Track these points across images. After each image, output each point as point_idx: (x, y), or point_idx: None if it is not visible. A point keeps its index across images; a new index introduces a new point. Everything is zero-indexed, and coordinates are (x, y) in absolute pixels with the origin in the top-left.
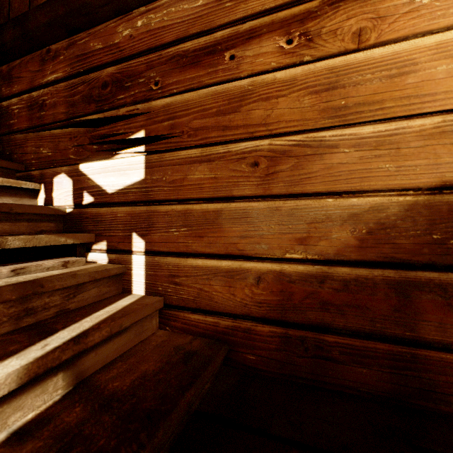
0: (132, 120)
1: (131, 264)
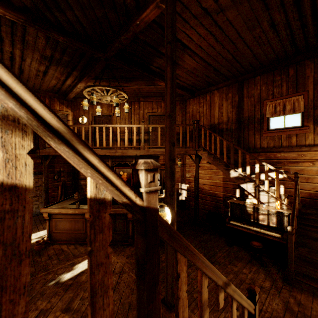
0: (280, 168)
1: (280, 189)
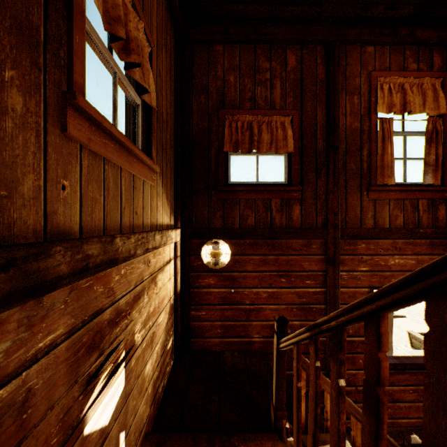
0: (120, 347)
1: None
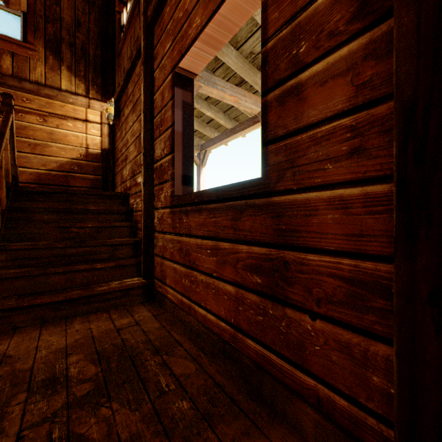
0: None
1: None
